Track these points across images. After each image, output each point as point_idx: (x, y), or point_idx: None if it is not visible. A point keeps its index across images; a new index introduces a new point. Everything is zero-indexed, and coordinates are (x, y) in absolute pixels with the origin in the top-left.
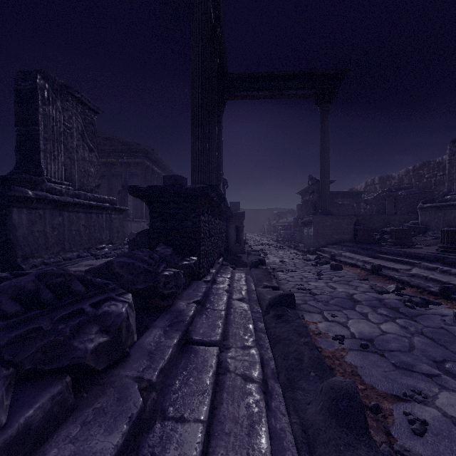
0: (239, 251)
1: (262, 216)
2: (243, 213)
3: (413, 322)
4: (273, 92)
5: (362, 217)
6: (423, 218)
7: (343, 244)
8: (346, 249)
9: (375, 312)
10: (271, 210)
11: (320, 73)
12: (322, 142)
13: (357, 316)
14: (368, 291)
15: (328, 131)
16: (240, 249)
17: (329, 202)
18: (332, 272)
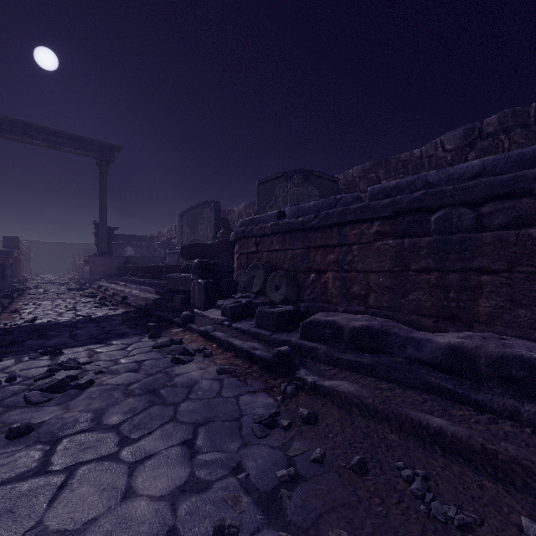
0: (4, 287)
1: (72, 252)
2: (10, 252)
3: (73, 300)
4: (50, 145)
5: (136, 258)
6: (168, 260)
7: (110, 277)
8: (106, 280)
9: (62, 300)
10: (85, 245)
11: (98, 142)
12: (100, 197)
13: (49, 301)
14: (77, 296)
15: (105, 189)
16: (6, 284)
17: (107, 246)
18: (75, 292)
